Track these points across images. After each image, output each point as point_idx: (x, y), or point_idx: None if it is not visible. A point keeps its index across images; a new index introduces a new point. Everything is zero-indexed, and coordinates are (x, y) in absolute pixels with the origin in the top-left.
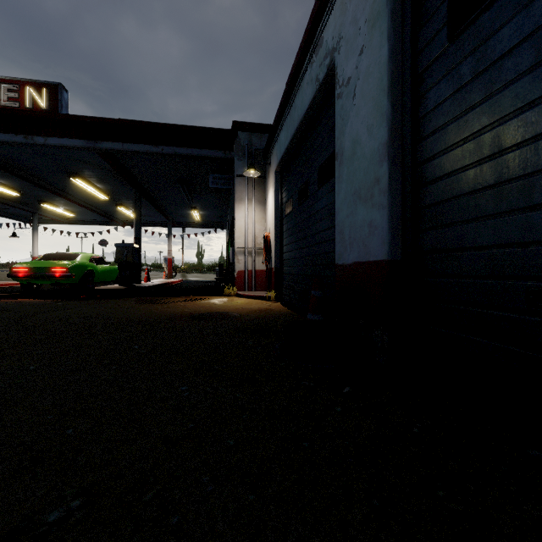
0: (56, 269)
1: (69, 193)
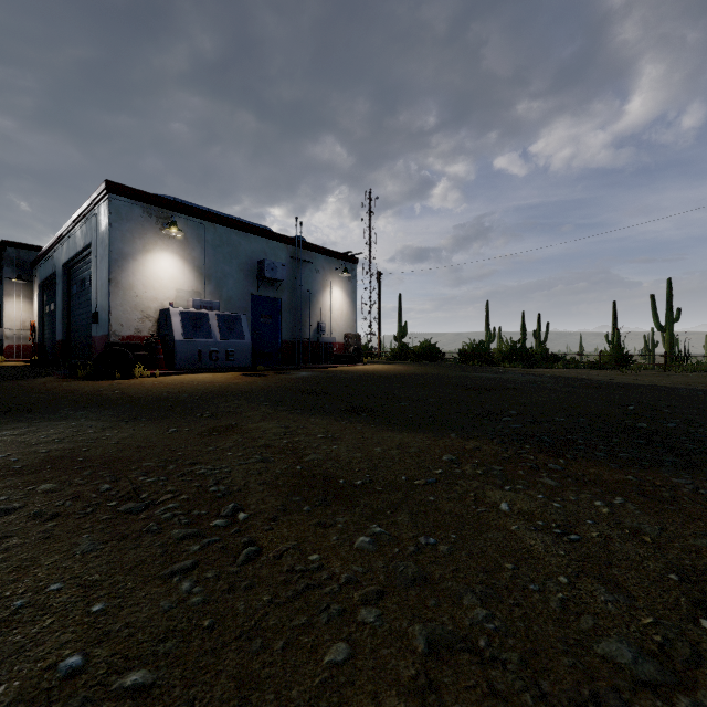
0: None
1: None
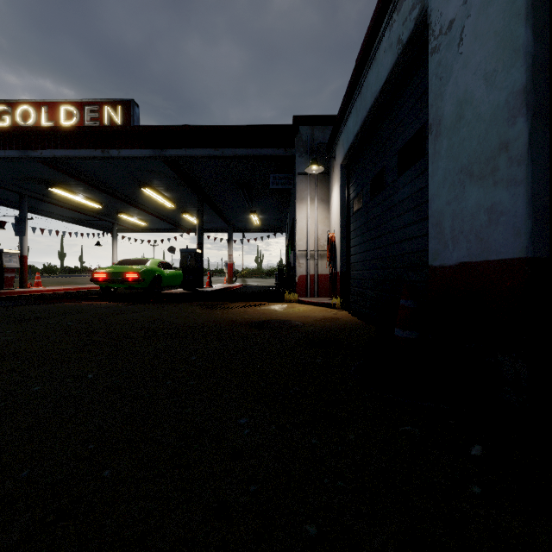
0: (129, 274)
1: (141, 203)
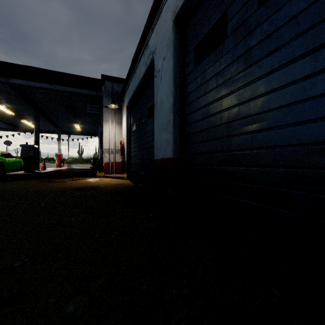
0: None
1: None
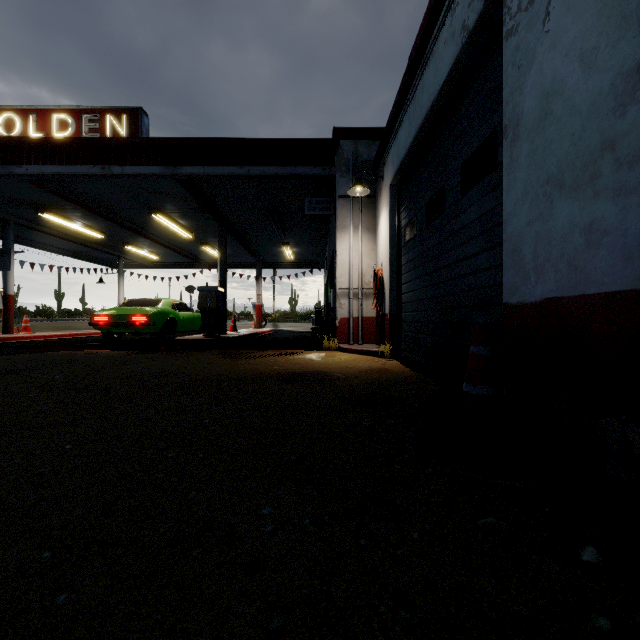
0: (136, 317)
1: (152, 232)
